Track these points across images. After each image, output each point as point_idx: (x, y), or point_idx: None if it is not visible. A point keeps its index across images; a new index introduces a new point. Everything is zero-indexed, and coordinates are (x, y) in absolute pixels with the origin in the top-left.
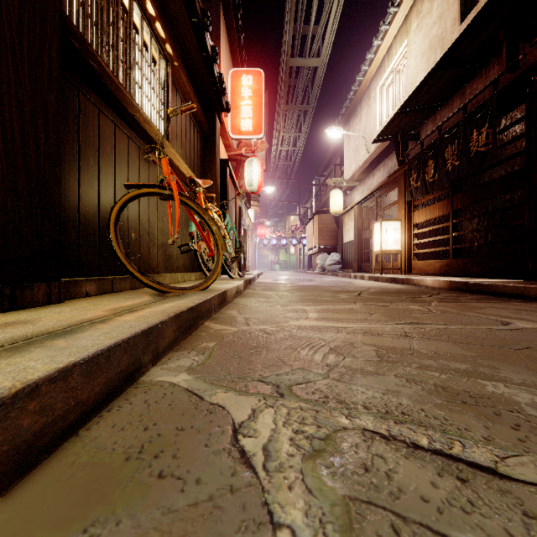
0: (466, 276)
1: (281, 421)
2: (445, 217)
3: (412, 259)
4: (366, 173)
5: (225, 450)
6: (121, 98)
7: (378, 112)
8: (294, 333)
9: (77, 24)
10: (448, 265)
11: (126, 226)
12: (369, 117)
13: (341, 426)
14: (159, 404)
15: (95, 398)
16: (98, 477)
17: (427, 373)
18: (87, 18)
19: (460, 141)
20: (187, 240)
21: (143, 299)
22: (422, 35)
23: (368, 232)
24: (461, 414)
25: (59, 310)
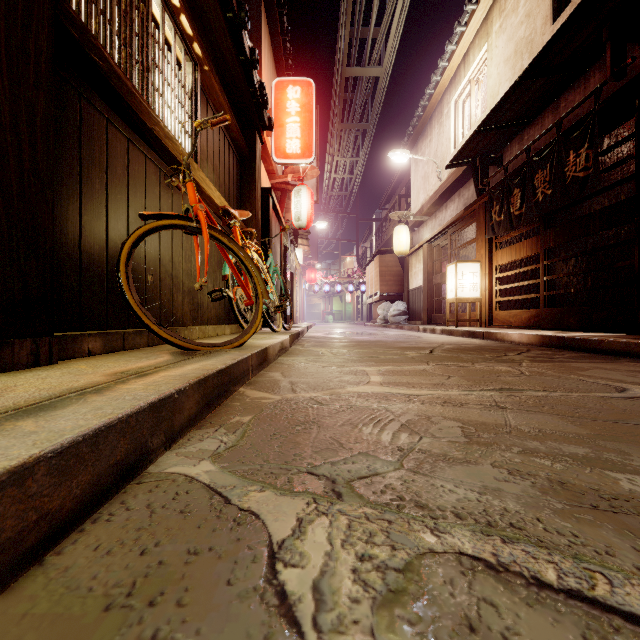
0: (561, 329)
1: (339, 539)
2: (533, 258)
3: (493, 309)
4: (437, 205)
5: (256, 590)
6: (135, 106)
7: (452, 131)
8: (353, 403)
9: (78, 10)
10: (538, 316)
11: (142, 268)
12: (441, 137)
13: (426, 548)
14: (168, 511)
15: (73, 504)
16: None
17: (534, 461)
18: (91, 3)
19: (553, 165)
20: (221, 285)
21: (160, 360)
22: (506, 38)
23: (440, 277)
24: (594, 527)
25: (46, 374)
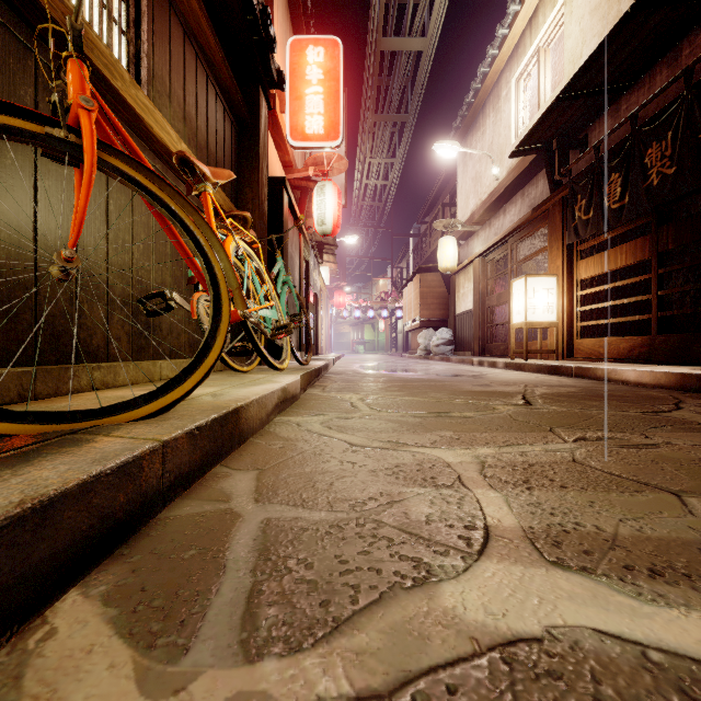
0: (689, 364)
1: None
2: (624, 271)
3: (574, 336)
4: (492, 211)
5: None
6: None
7: (513, 117)
8: None
9: None
10: (646, 345)
11: None
12: (498, 126)
13: None
14: None
15: None
16: None
17: None
18: None
19: (678, 132)
20: None
21: None
22: None
23: (497, 297)
24: None
25: None
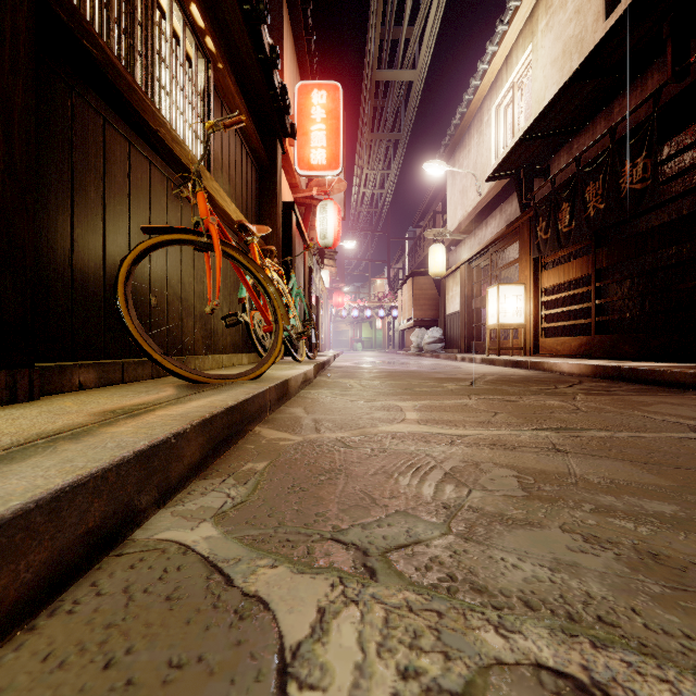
0: (615, 358)
1: (373, 642)
2: (582, 280)
3: (539, 336)
4: (476, 222)
5: None
6: (136, 104)
7: (493, 140)
8: (386, 445)
9: None
10: (589, 344)
11: (147, 289)
12: (481, 147)
13: (492, 656)
14: (150, 596)
15: (20, 594)
16: None
17: (613, 523)
18: None
19: (606, 176)
20: (237, 309)
21: (162, 395)
22: (553, 37)
23: (480, 300)
24: None
25: (20, 413)
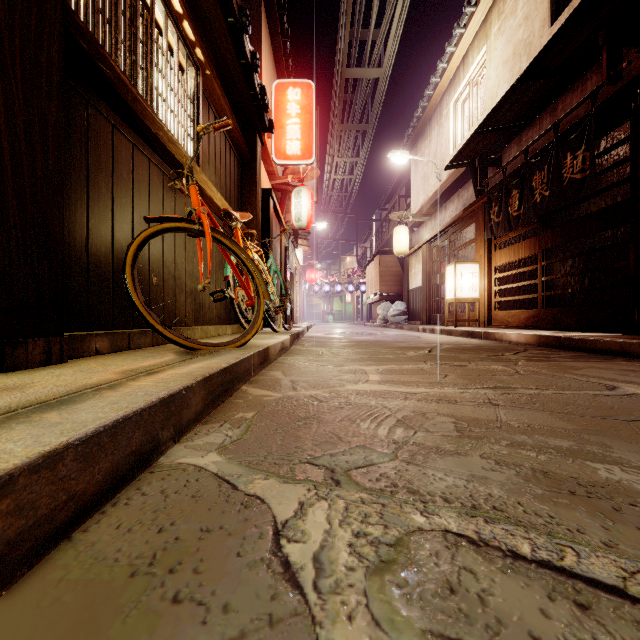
0: (558, 329)
1: (337, 519)
2: (531, 259)
3: (492, 309)
4: (437, 206)
5: (263, 561)
6: (140, 112)
7: (452, 132)
8: (351, 400)
9: (85, 20)
10: (536, 316)
11: (146, 269)
12: (441, 138)
13: (416, 526)
14: (180, 496)
15: (95, 488)
16: (92, 601)
17: (521, 453)
18: (98, 13)
19: (550, 167)
20: (222, 286)
21: (166, 359)
22: (504, 40)
23: (440, 277)
24: (569, 510)
25: (59, 372)
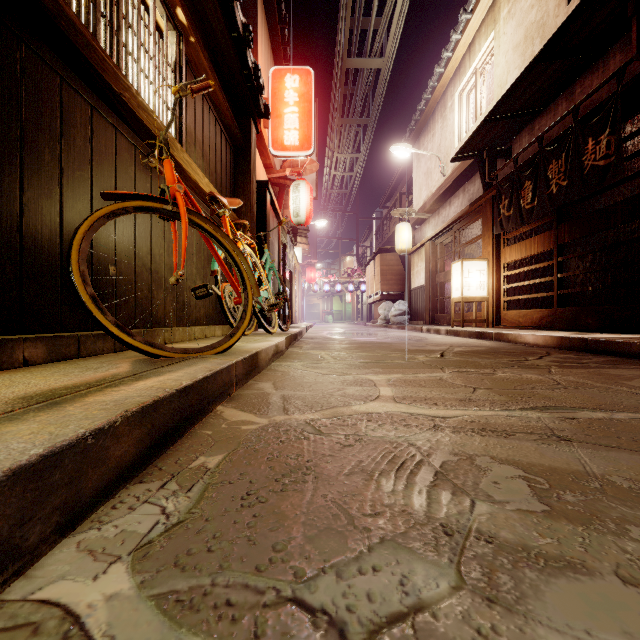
0: (577, 330)
1: None
2: (542, 255)
3: (501, 308)
4: (440, 202)
5: None
6: (95, 62)
7: (457, 124)
8: (362, 431)
9: None
10: (551, 316)
11: (112, 259)
12: (445, 131)
13: None
14: None
15: None
16: None
17: None
18: None
19: (569, 154)
20: (211, 282)
21: (110, 372)
22: (515, 23)
23: (444, 275)
24: None
25: None
